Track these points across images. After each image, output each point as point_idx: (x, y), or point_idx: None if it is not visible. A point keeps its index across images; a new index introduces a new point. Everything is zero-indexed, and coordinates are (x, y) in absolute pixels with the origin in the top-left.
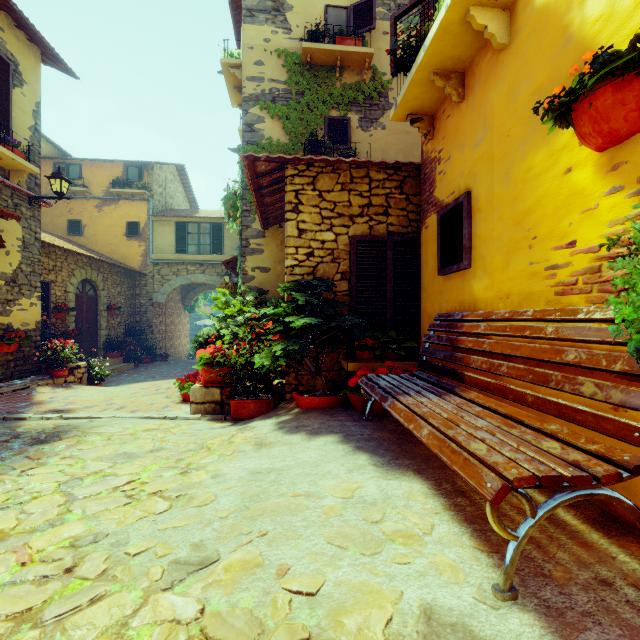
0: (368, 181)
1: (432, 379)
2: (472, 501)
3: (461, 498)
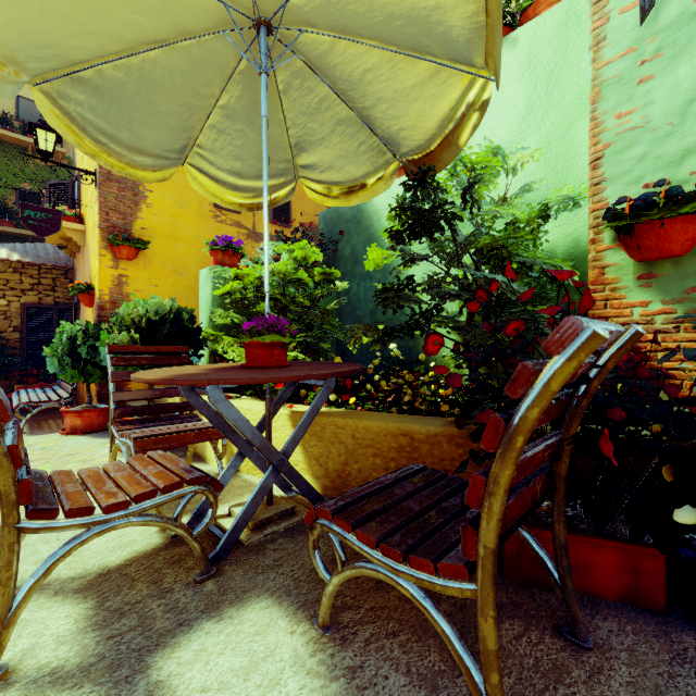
0: (38, 268)
1: (56, 388)
2: (40, 424)
3: (37, 425)
